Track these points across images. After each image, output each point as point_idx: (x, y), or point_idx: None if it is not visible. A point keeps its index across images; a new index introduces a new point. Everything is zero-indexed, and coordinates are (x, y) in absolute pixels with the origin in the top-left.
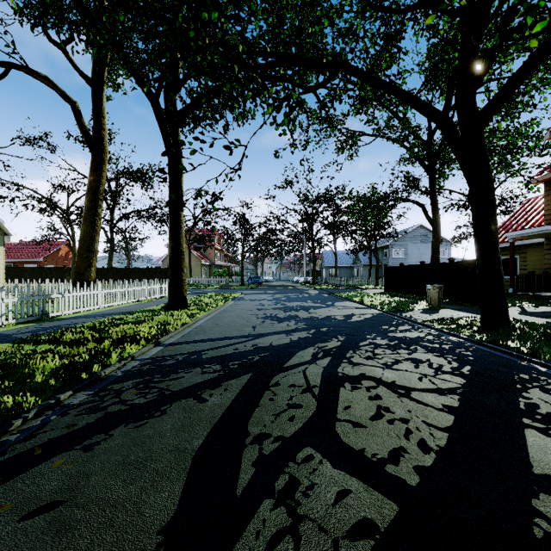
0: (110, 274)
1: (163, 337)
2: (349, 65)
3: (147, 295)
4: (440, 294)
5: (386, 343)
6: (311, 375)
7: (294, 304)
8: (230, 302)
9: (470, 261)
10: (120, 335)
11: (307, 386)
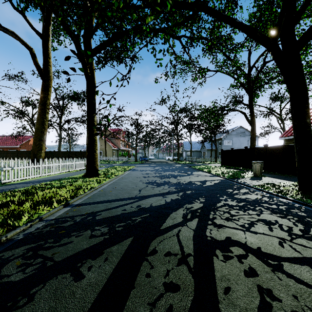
0: (58, 155)
1: (73, 199)
2: (207, 6)
3: (75, 168)
4: (261, 167)
5: (236, 204)
6: (184, 240)
7: (167, 173)
8: (127, 172)
9: (279, 146)
10: (40, 198)
11: (182, 254)
